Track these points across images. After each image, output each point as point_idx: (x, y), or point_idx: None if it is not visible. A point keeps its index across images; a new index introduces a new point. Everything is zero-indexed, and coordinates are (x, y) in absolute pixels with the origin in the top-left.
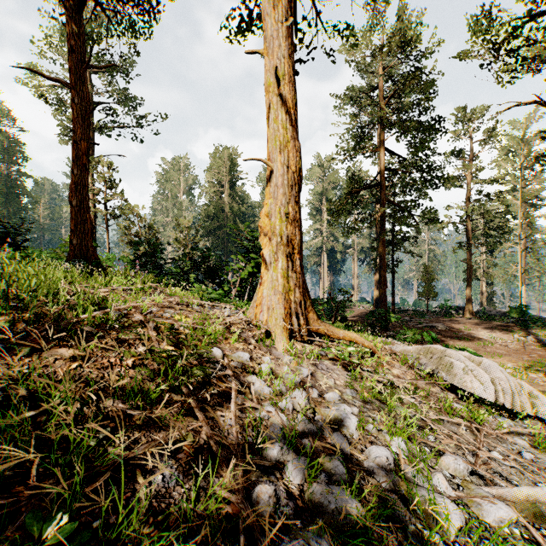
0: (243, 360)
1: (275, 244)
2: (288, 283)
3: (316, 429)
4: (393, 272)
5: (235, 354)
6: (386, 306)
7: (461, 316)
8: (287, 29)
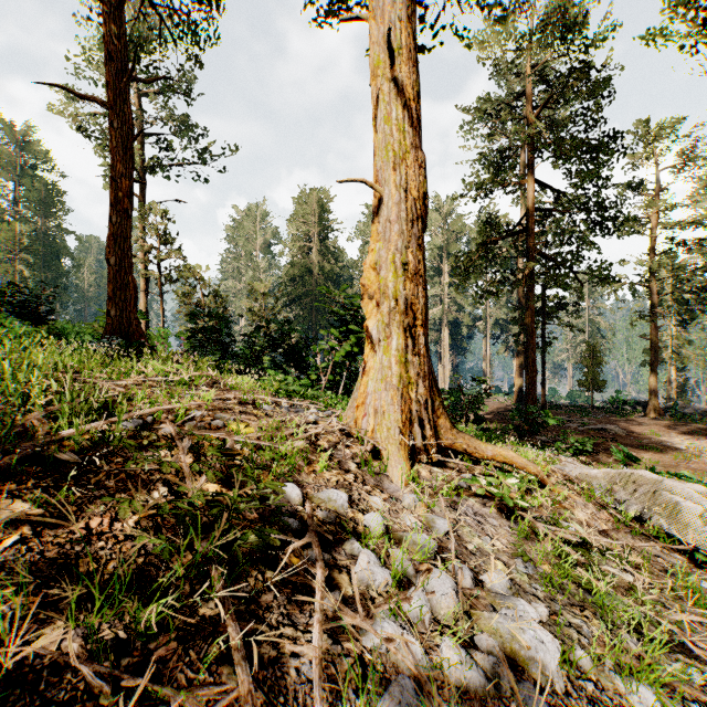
0: (337, 506)
1: (387, 311)
2: (407, 372)
3: (483, 677)
4: (544, 353)
5: (324, 494)
6: (535, 401)
7: (642, 414)
8: None
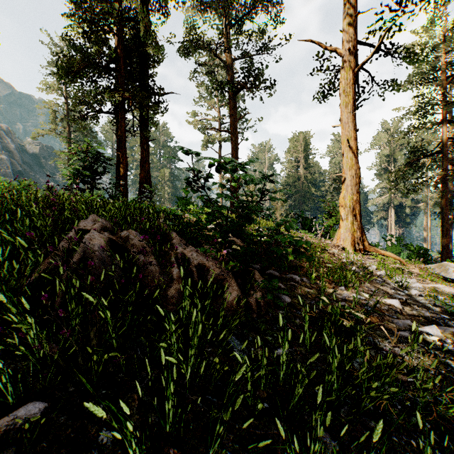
0: (335, 252)
1: (347, 211)
2: (353, 228)
3: (361, 265)
4: None
5: (332, 250)
6: (447, 253)
7: None
8: (353, 115)
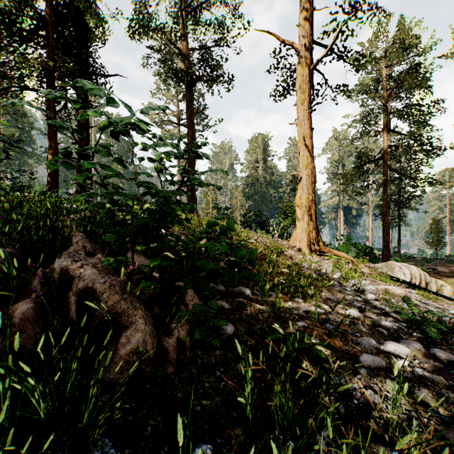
0: (292, 254)
1: (303, 211)
2: (309, 228)
3: (318, 268)
4: (399, 225)
5: (289, 252)
6: (388, 251)
7: None
8: (309, 113)
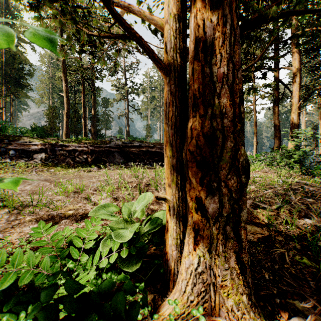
0: None
1: None
2: None
3: None
4: None
5: None
6: None
7: None
8: None
